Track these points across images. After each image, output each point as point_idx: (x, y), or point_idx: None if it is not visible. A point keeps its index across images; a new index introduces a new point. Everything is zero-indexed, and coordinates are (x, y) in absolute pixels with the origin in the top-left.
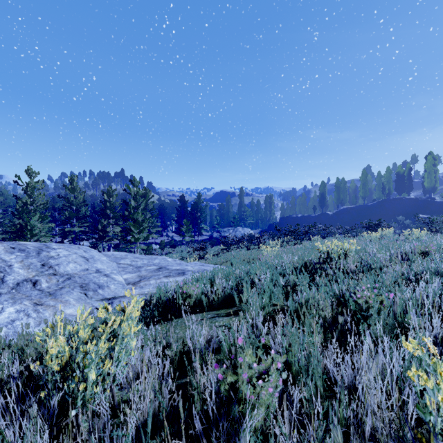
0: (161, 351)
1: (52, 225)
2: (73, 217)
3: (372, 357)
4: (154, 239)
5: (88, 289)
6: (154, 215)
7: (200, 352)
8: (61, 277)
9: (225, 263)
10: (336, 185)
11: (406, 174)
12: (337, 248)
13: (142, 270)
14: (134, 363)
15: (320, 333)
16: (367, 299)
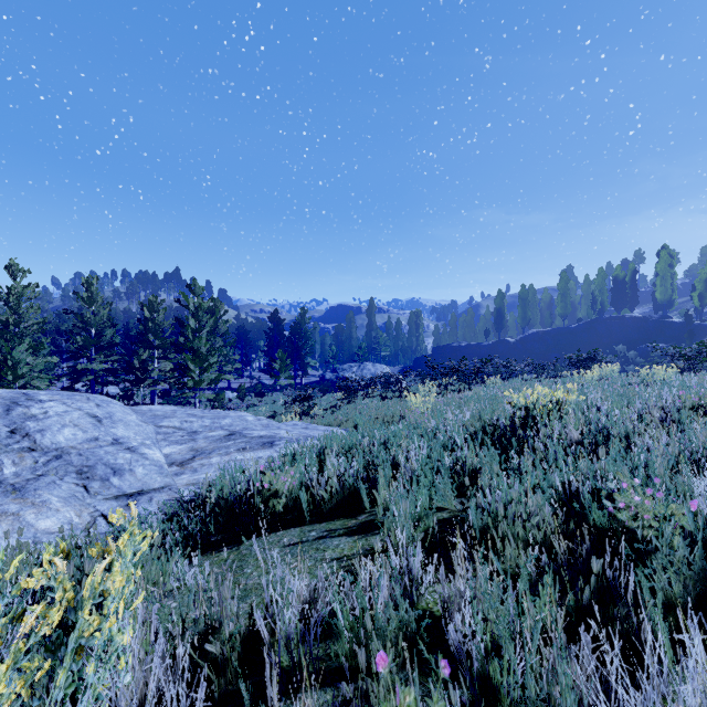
0: (199, 641)
1: (54, 359)
2: (91, 345)
3: (664, 646)
4: (229, 383)
5: (93, 477)
6: (228, 343)
7: (286, 645)
8: (44, 455)
9: (346, 423)
10: (520, 295)
11: (628, 279)
12: (546, 401)
13: (200, 438)
14: (129, 681)
15: (554, 596)
16: (638, 511)
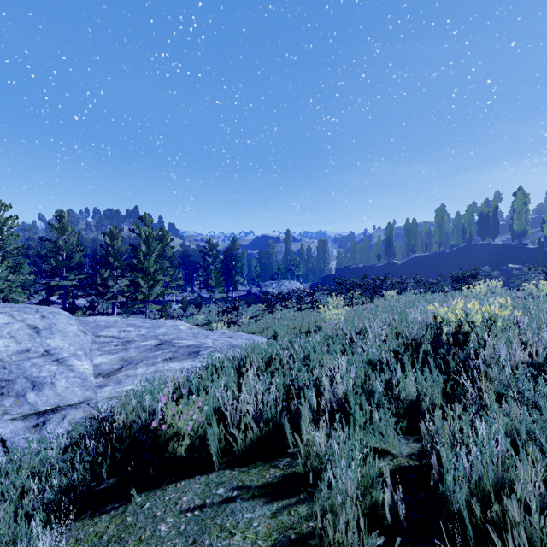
0: None
1: (31, 277)
2: (63, 266)
3: None
4: (175, 296)
5: (8, 393)
6: (173, 264)
7: None
8: None
9: (267, 331)
10: (405, 227)
11: (491, 214)
12: (483, 317)
13: (132, 347)
14: None
15: None
16: None
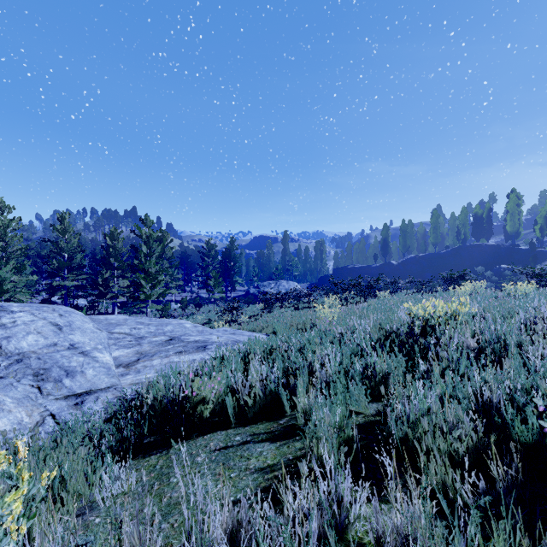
0: None
1: (34, 278)
2: (64, 267)
3: None
4: (174, 296)
5: (47, 379)
6: (173, 265)
7: None
8: (7, 359)
9: (266, 329)
10: (401, 228)
11: (485, 215)
12: (444, 312)
13: (145, 342)
14: None
15: None
16: None
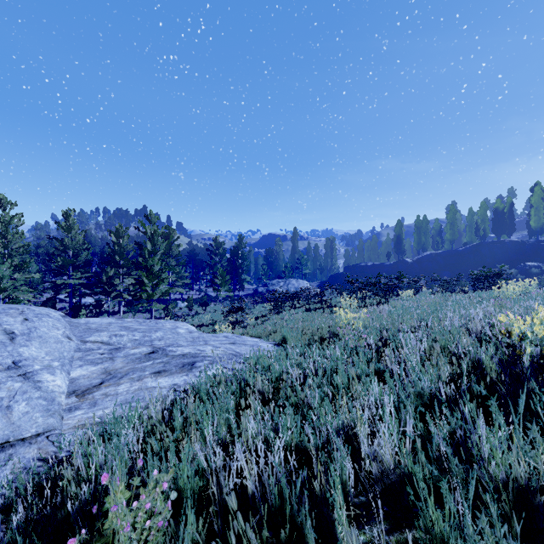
0: None
1: (37, 275)
2: (69, 264)
3: None
4: (182, 295)
5: None
6: (179, 263)
7: None
8: None
9: (274, 335)
10: (415, 224)
11: (506, 210)
12: None
13: (119, 356)
14: None
15: None
16: None
